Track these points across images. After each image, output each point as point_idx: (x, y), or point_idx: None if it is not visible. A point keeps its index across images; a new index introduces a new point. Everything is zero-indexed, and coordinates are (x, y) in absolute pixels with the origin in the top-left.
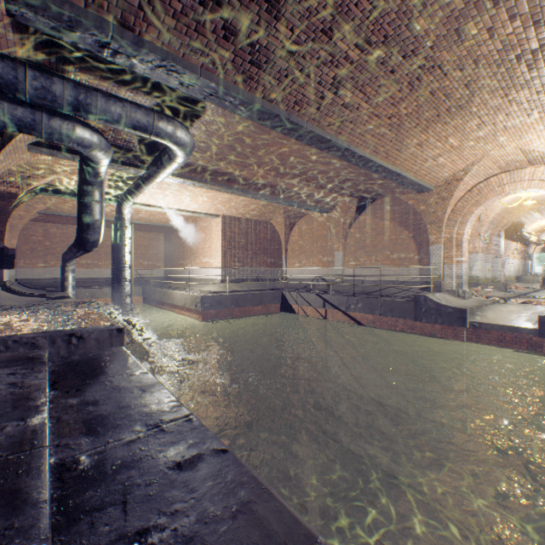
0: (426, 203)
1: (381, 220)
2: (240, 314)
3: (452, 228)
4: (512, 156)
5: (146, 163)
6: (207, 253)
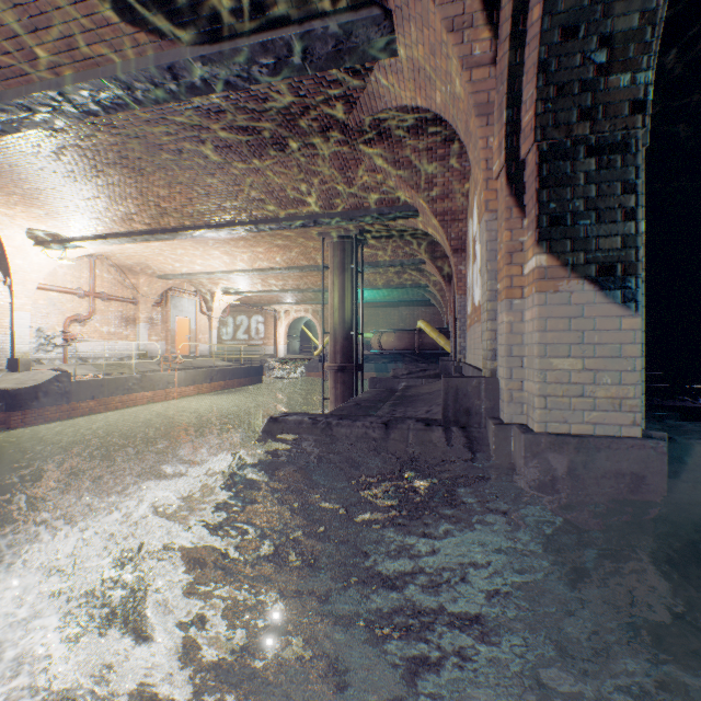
0: None
1: None
2: None
3: None
4: None
5: None
6: None
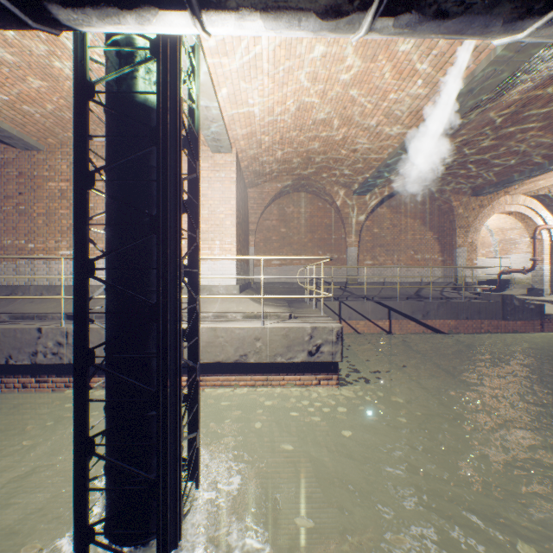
0: (466, 207)
1: (405, 216)
2: None
3: (473, 234)
4: (545, 183)
5: None
6: None
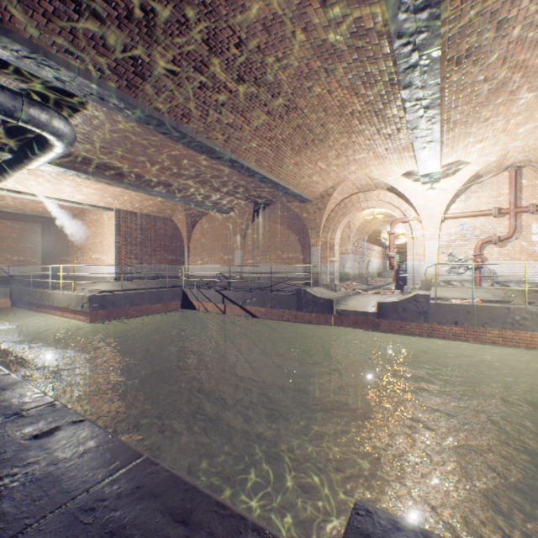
0: (308, 211)
1: (275, 223)
2: (137, 313)
3: (327, 234)
4: (364, 181)
5: (14, 146)
6: (98, 248)
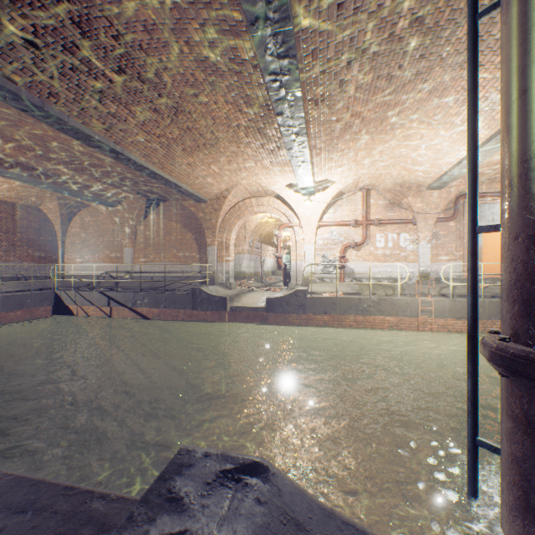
0: (204, 211)
1: (170, 221)
2: None
3: (223, 234)
4: (255, 187)
5: None
6: None
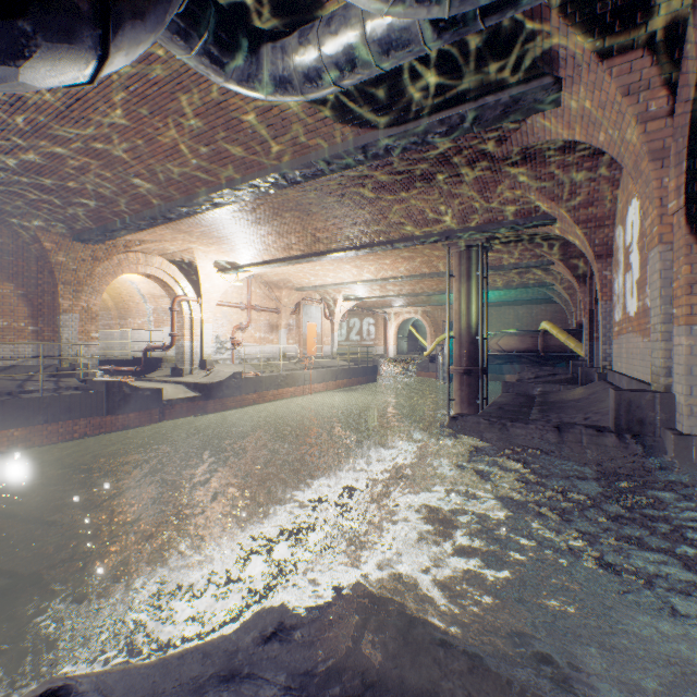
0: (72, 255)
1: None
2: None
3: (92, 296)
4: (175, 248)
5: None
6: None
